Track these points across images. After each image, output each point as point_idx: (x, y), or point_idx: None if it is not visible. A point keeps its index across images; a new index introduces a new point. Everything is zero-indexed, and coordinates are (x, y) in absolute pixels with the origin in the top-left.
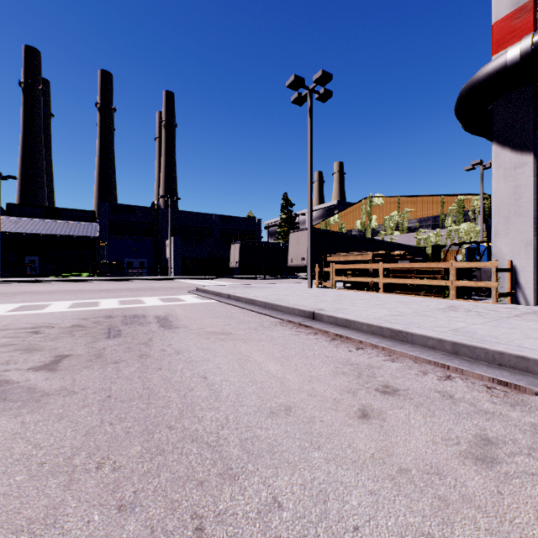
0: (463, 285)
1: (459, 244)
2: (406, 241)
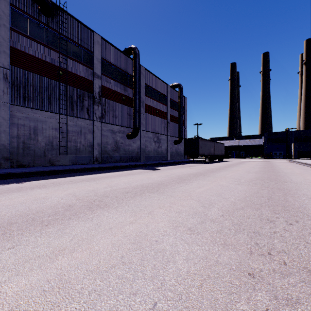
0: None
1: None
2: None
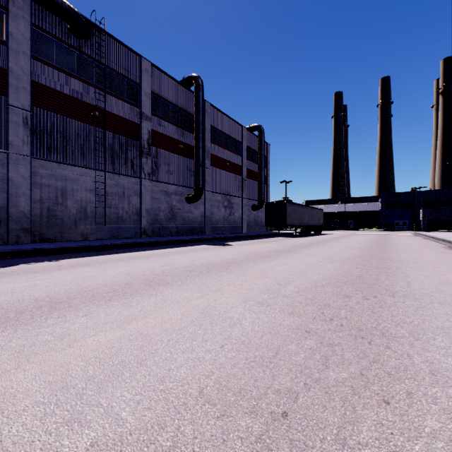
0: None
1: None
2: None
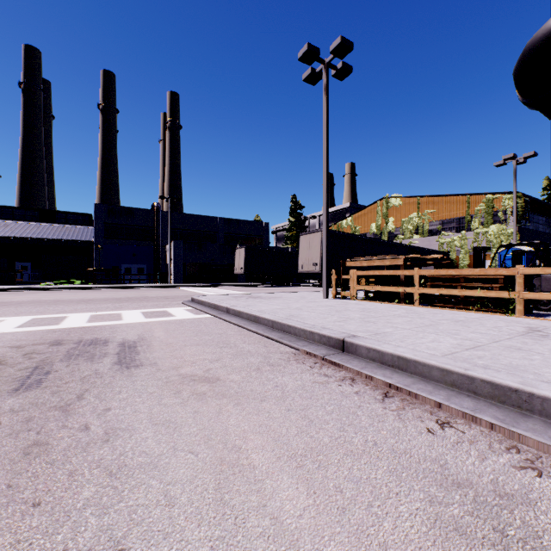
0: (536, 298)
1: (509, 245)
2: (427, 245)
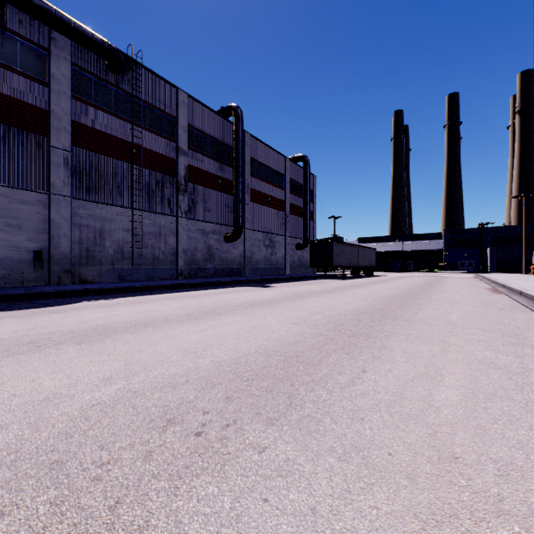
0: None
1: None
2: None
